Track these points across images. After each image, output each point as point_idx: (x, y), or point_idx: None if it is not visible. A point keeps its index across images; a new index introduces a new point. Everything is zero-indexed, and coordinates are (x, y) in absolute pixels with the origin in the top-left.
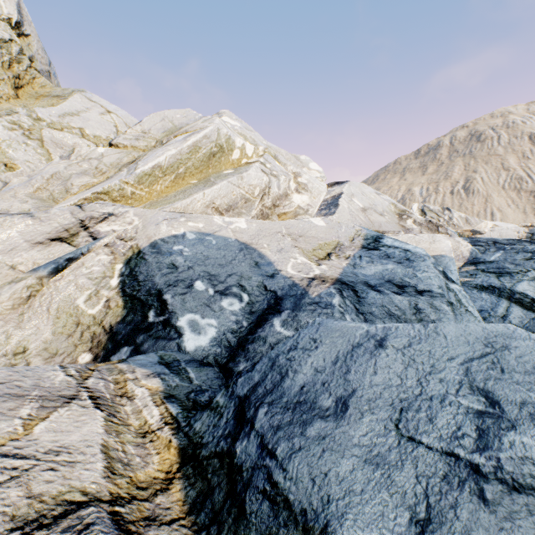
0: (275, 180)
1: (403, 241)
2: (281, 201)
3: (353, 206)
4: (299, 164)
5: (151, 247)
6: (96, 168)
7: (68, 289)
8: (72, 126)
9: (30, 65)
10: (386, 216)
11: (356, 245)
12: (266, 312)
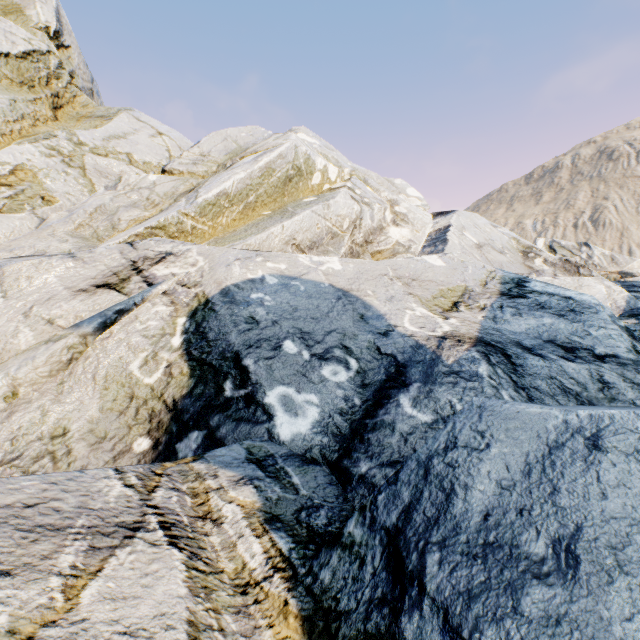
0: (368, 209)
1: None
2: (374, 236)
3: (465, 241)
4: (394, 189)
5: (222, 295)
6: (147, 199)
7: (118, 350)
8: (118, 151)
9: (70, 81)
10: (507, 254)
11: (491, 291)
12: (386, 385)
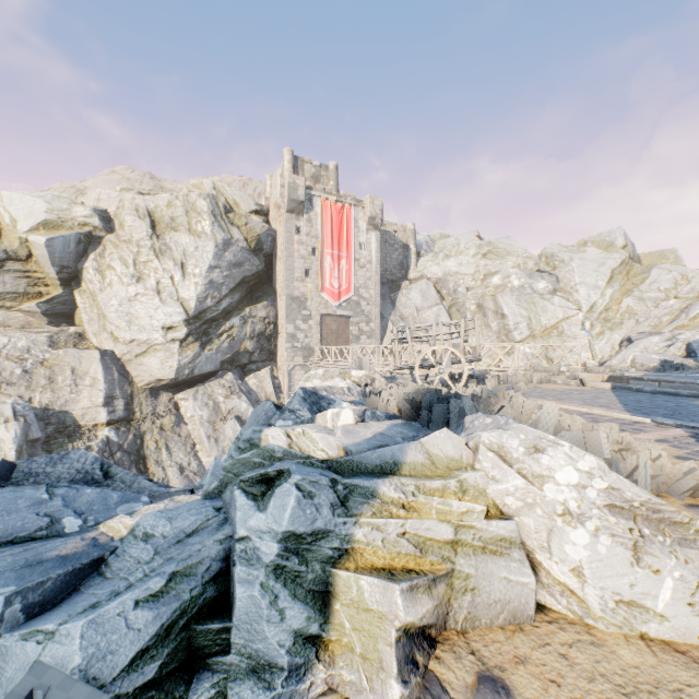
0: None
1: None
2: None
3: None
4: None
5: (692, 342)
6: (669, 312)
7: (672, 350)
8: (653, 288)
9: (631, 262)
10: None
11: None
12: None
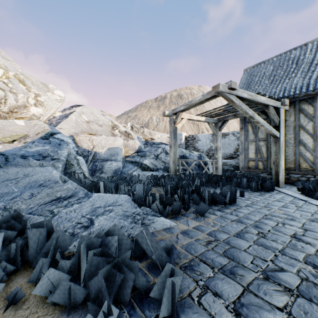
0: (12, 95)
1: (100, 139)
2: (19, 109)
3: (80, 119)
4: (45, 89)
5: None
6: None
7: None
8: None
9: None
10: (104, 127)
11: (37, 136)
12: None
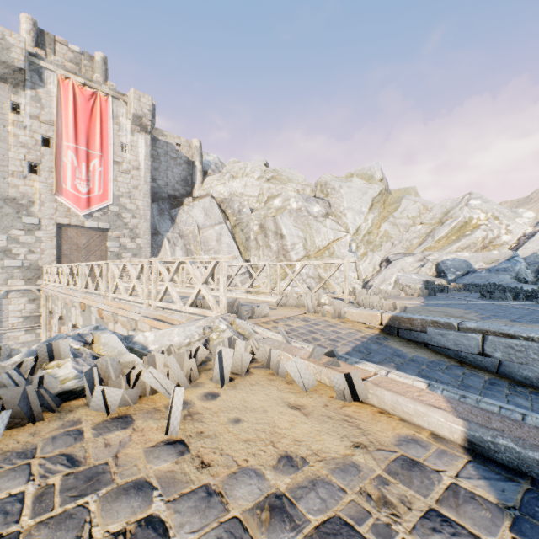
0: (490, 232)
1: None
2: (494, 239)
3: None
4: (514, 216)
5: (441, 262)
6: (418, 235)
7: (424, 270)
8: (404, 216)
9: (386, 193)
10: None
11: (503, 259)
12: (465, 274)
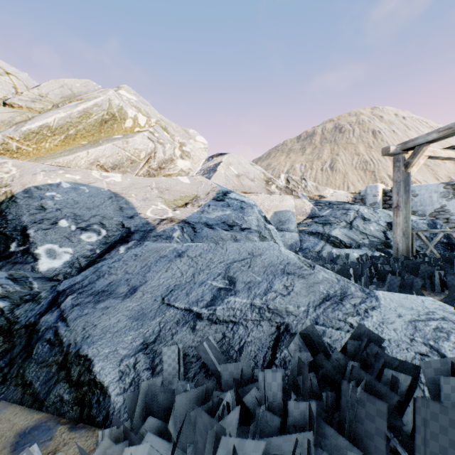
0: (161, 146)
1: (261, 199)
2: (167, 164)
3: (229, 172)
4: (187, 136)
5: (24, 193)
6: None
7: None
8: None
9: None
10: (256, 181)
11: (209, 197)
12: (117, 242)
